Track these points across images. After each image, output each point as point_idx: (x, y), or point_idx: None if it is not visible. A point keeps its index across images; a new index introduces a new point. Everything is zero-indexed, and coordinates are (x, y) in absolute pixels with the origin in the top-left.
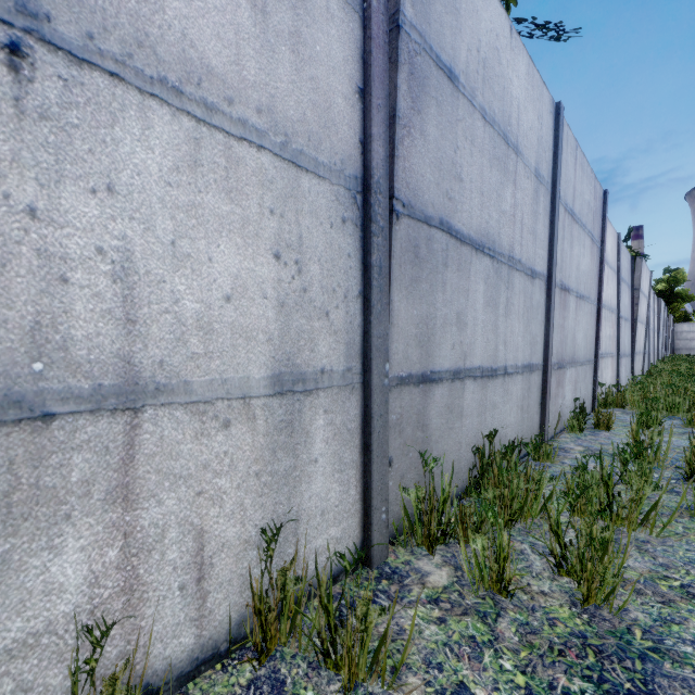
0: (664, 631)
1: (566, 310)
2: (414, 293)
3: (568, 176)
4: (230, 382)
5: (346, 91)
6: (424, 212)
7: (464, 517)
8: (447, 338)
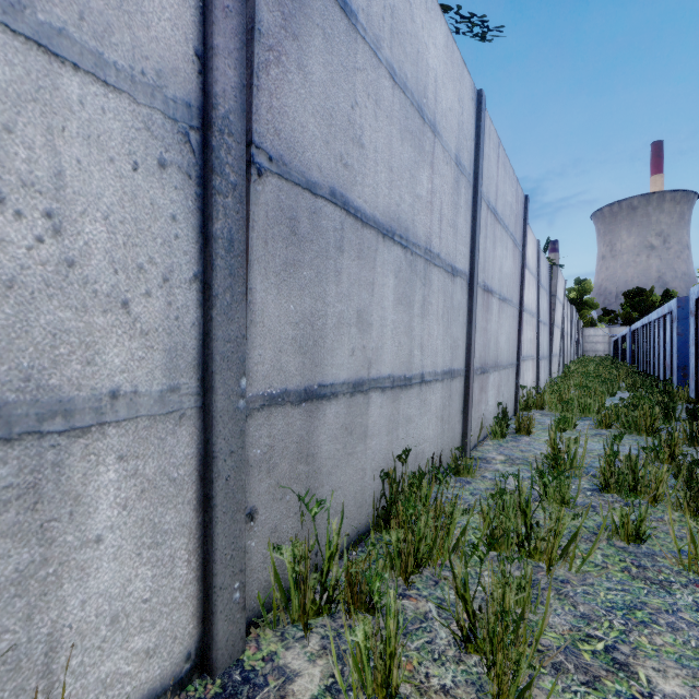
0: None
1: (489, 312)
2: (290, 282)
3: (491, 172)
4: None
5: None
6: (305, 174)
7: (356, 575)
8: (344, 341)
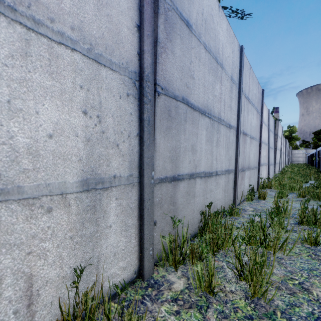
0: (291, 312)
1: (245, 144)
2: (168, 135)
3: (246, 81)
4: (52, 185)
5: (129, 25)
6: (173, 93)
7: (193, 250)
8: (187, 157)
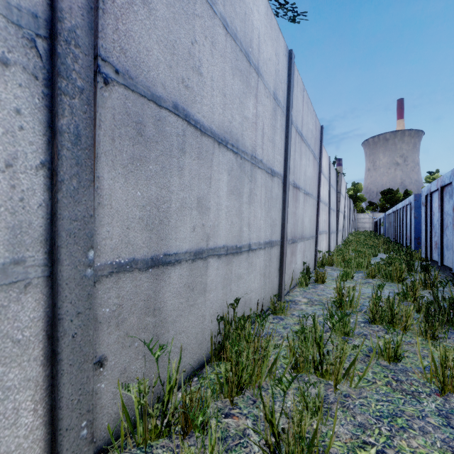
0: None
1: (297, 202)
2: (137, 173)
3: (298, 107)
4: None
5: None
6: (150, 89)
7: (191, 402)
8: (186, 221)
